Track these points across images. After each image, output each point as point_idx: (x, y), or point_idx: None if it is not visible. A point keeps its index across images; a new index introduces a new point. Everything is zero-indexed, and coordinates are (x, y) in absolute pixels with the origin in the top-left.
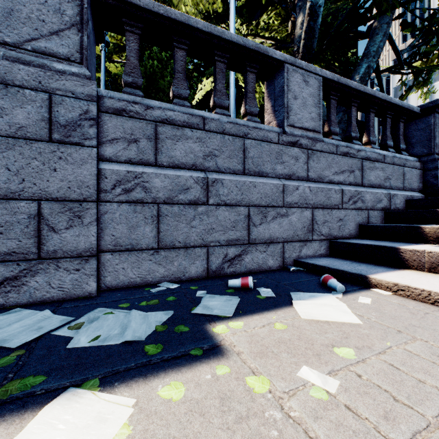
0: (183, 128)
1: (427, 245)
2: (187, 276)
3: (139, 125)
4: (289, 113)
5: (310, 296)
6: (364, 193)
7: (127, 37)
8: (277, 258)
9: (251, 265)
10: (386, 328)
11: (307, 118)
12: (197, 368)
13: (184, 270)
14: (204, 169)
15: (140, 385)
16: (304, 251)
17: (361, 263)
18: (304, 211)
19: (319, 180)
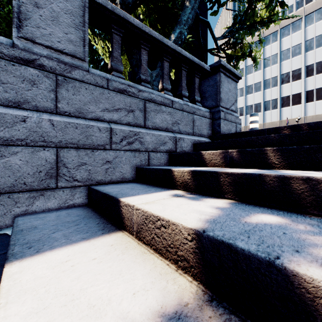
0: None
1: (165, 193)
2: None
3: None
4: (24, 22)
5: None
6: (144, 134)
7: None
8: None
9: None
10: None
11: (61, 37)
12: None
13: None
14: None
15: None
16: (40, 203)
17: (91, 218)
18: (39, 151)
19: (79, 115)
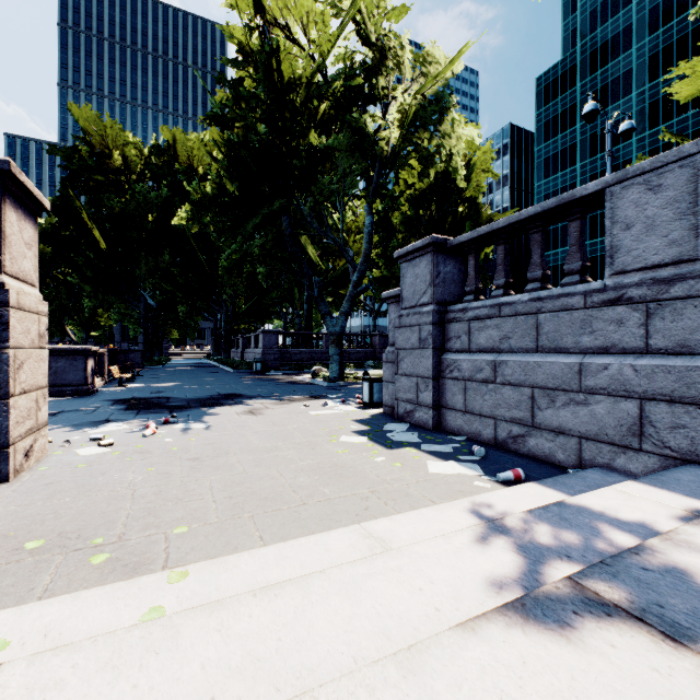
0: (485, 320)
1: None
2: (481, 438)
3: (461, 326)
4: (615, 256)
5: (470, 467)
6: None
7: (469, 259)
8: (570, 454)
9: (535, 450)
10: (428, 477)
11: (658, 246)
12: (381, 447)
13: (479, 433)
14: (499, 351)
15: (372, 442)
16: (621, 462)
17: None
18: (620, 402)
19: (682, 351)
